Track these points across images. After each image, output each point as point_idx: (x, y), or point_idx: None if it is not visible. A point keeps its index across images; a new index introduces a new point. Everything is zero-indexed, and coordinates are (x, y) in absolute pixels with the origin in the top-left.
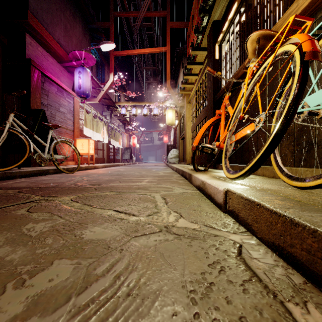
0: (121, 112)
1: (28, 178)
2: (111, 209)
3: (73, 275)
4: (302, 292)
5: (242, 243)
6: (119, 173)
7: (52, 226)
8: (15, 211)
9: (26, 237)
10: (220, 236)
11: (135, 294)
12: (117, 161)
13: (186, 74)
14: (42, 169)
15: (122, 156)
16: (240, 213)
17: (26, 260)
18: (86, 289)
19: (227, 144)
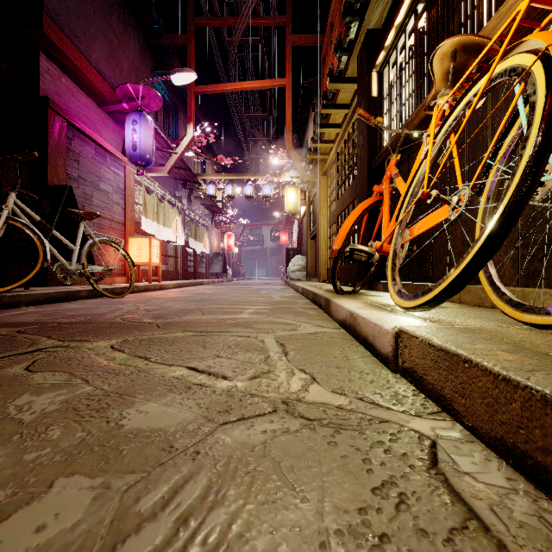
0: (207, 192)
1: (41, 306)
2: (183, 364)
3: (90, 515)
4: None
5: (436, 438)
6: (204, 297)
7: (66, 401)
8: (3, 369)
9: (12, 424)
10: (390, 423)
11: None
12: (201, 277)
13: (320, 125)
14: (66, 290)
15: (208, 267)
16: (427, 374)
17: (0, 477)
18: (113, 551)
19: (396, 245)
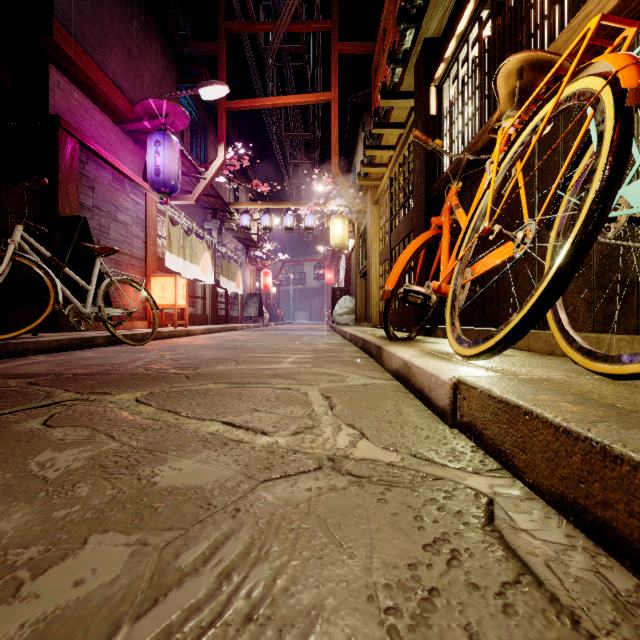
0: (241, 224)
1: (52, 355)
2: (217, 419)
3: (129, 570)
4: (634, 612)
5: (493, 496)
6: (237, 344)
7: (91, 457)
8: (18, 424)
9: (36, 481)
10: (445, 480)
11: (263, 617)
12: (234, 321)
13: (370, 147)
14: (80, 336)
15: (242, 310)
16: (487, 429)
17: (30, 534)
18: (156, 604)
19: (456, 286)
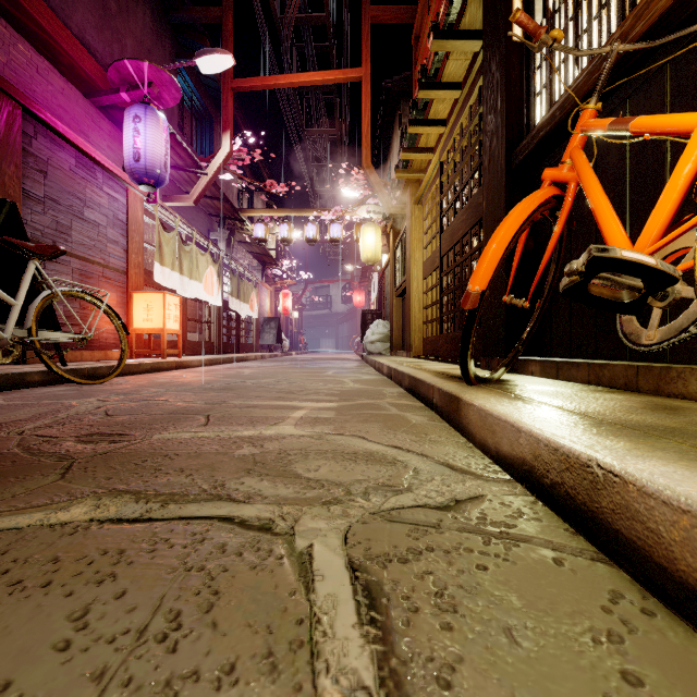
0: (254, 234)
1: None
2: None
3: None
4: None
5: None
6: (234, 382)
7: None
8: None
9: None
10: None
11: None
12: (247, 350)
13: (414, 121)
14: None
15: (257, 337)
16: None
17: None
18: None
19: None
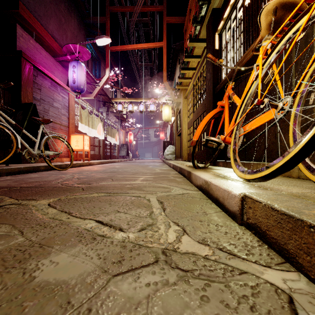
0: (117, 109)
1: (15, 175)
2: (93, 218)
3: None
4: None
5: (290, 292)
6: (114, 170)
7: None
8: None
9: None
10: (248, 274)
11: None
12: (114, 158)
13: (183, 68)
14: (31, 166)
15: (118, 152)
16: (270, 231)
17: None
18: None
19: (236, 137)
